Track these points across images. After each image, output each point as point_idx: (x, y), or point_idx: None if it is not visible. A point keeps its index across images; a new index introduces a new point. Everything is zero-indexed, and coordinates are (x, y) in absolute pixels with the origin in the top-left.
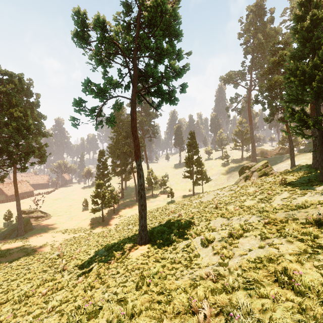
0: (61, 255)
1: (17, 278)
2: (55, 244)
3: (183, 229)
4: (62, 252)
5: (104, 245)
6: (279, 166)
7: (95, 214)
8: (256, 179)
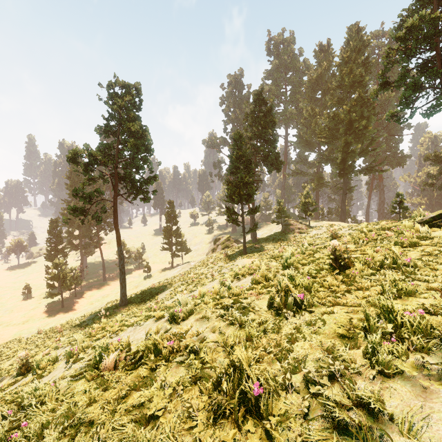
0: (41, 331)
1: (4, 353)
2: (6, 337)
3: (154, 293)
4: None
5: None
6: (249, 236)
7: (48, 301)
8: (219, 252)
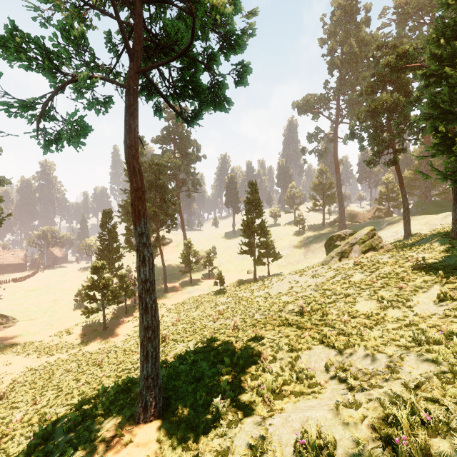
0: None
1: None
2: (3, 381)
3: (243, 372)
4: (3, 406)
5: (86, 391)
6: (382, 235)
7: (94, 316)
8: (359, 258)
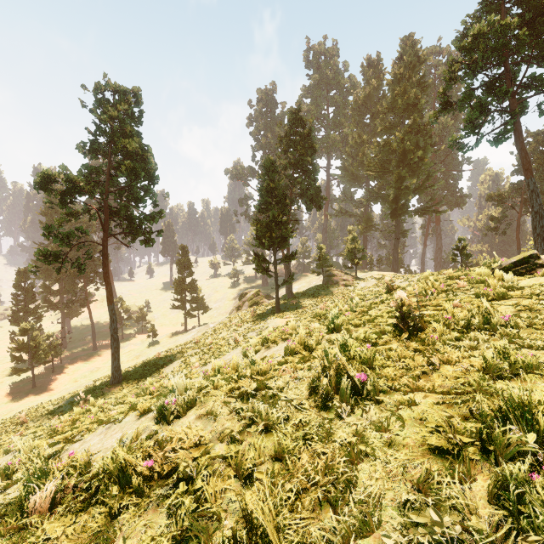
0: None
1: None
2: None
3: (159, 365)
4: None
5: None
6: (283, 290)
7: (14, 380)
8: (245, 310)
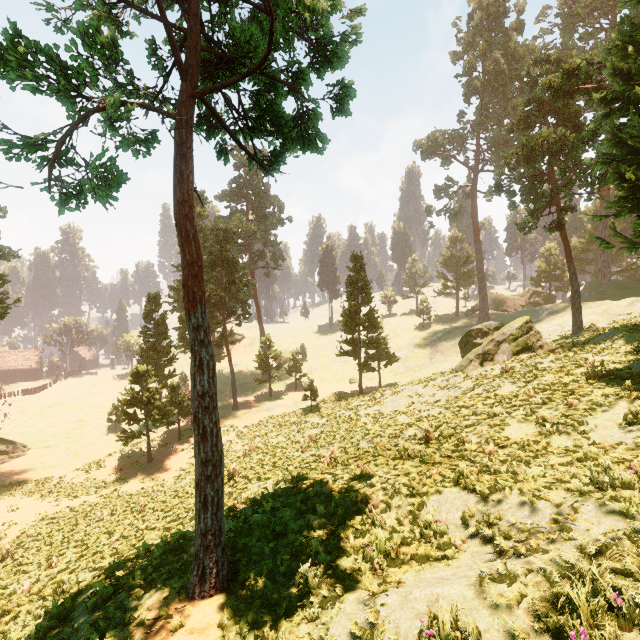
0: None
1: None
2: (7, 534)
3: (343, 525)
4: (6, 570)
5: (121, 549)
6: (540, 329)
7: (134, 443)
8: (508, 361)
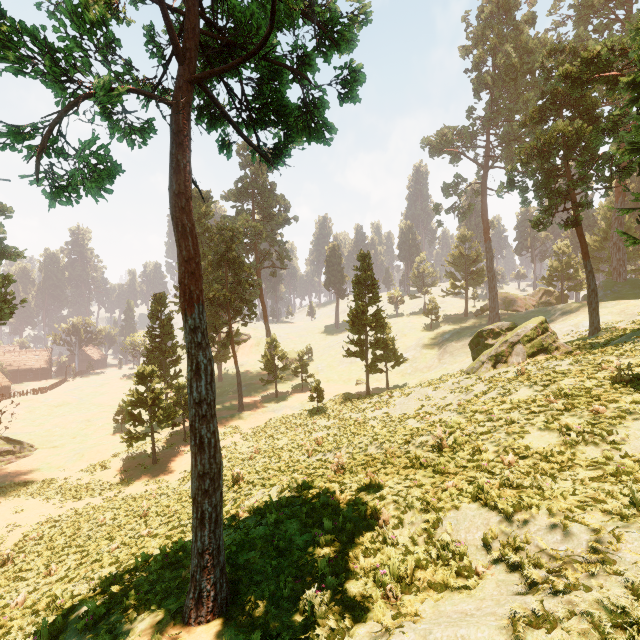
0: None
1: None
2: (10, 537)
3: (352, 542)
4: (5, 576)
5: (121, 558)
6: (554, 329)
7: (140, 444)
8: (523, 363)
